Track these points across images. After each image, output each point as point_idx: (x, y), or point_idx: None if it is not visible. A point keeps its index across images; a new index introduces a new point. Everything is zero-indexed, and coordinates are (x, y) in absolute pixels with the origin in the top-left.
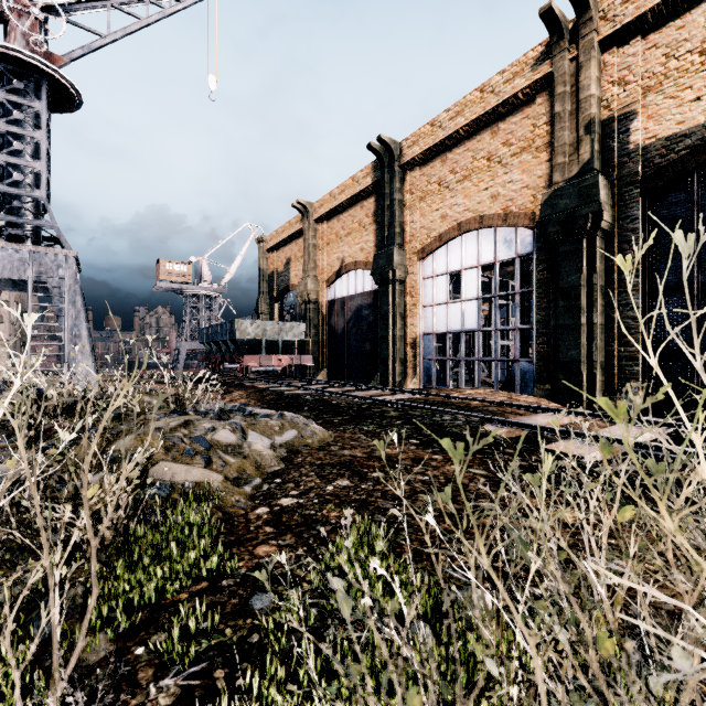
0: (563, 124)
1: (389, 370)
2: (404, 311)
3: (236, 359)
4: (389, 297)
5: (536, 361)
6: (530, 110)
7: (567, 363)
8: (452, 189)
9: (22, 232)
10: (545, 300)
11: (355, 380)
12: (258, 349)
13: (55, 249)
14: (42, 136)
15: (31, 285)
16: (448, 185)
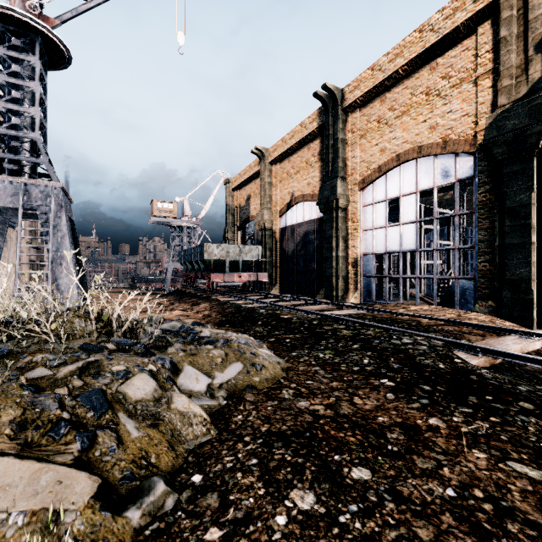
0: (509, 47)
1: (333, 285)
2: (346, 235)
3: (205, 276)
4: (333, 223)
5: (477, 278)
6: (470, 42)
7: (515, 281)
8: (391, 124)
9: (17, 167)
10: (487, 220)
11: (303, 293)
12: (223, 267)
13: (44, 181)
14: (36, 85)
15: (21, 211)
16: (387, 122)
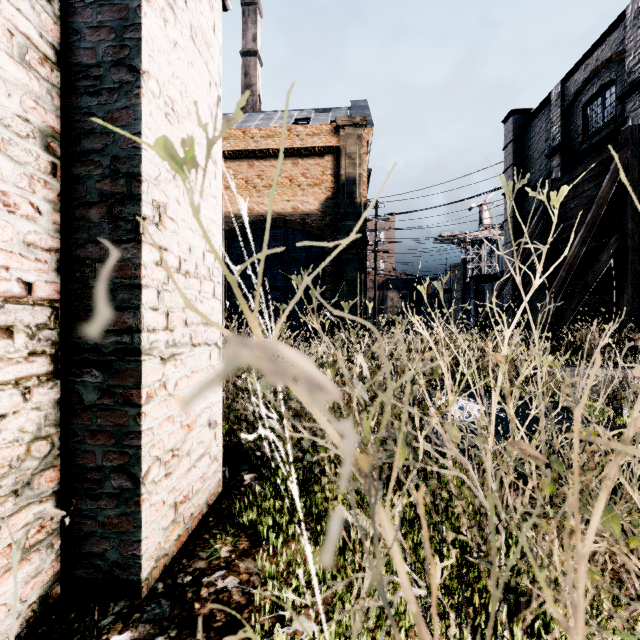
0: None
1: None
2: None
3: None
4: None
5: None
6: None
7: None
8: None
9: None
10: None
11: None
12: None
13: None
14: None
15: None
16: None
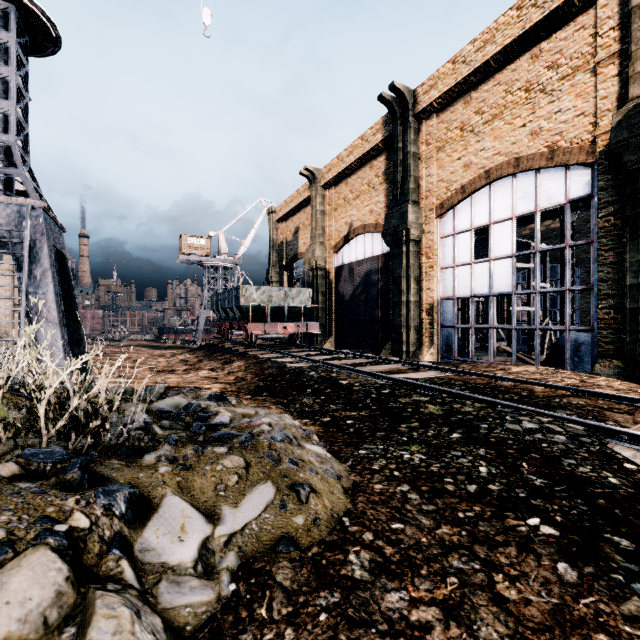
0: None
1: (403, 338)
2: (419, 274)
3: (242, 326)
4: (403, 259)
5: (598, 330)
6: (587, 18)
7: None
8: (478, 132)
9: None
10: (611, 253)
11: (364, 348)
12: (264, 316)
13: (18, 199)
14: (9, 71)
15: None
16: (473, 129)
